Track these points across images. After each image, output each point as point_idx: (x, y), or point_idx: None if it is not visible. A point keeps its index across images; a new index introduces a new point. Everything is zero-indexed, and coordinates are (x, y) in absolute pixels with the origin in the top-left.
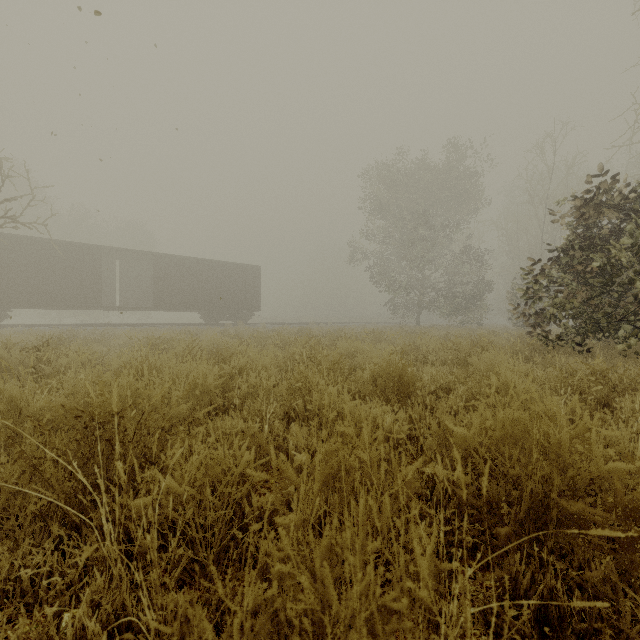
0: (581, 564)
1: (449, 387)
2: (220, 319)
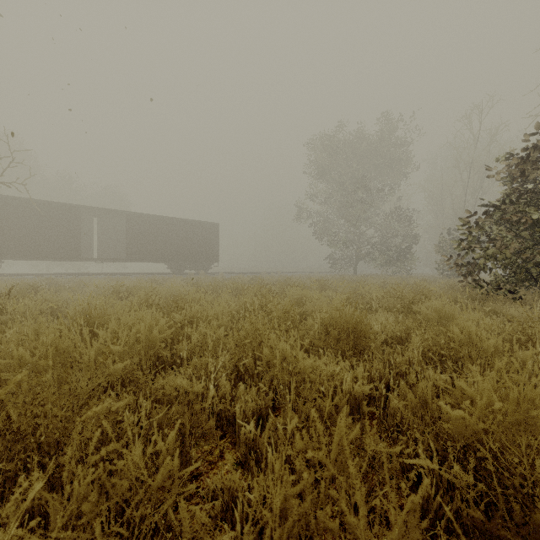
0: None
1: (400, 336)
2: (184, 269)
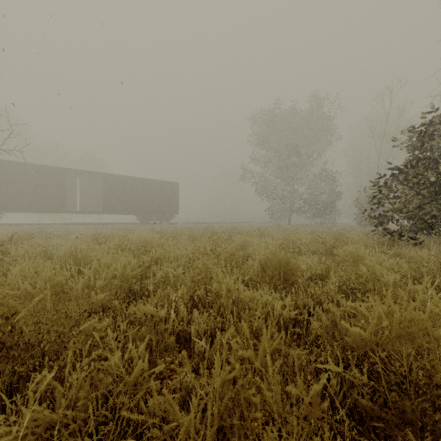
0: None
1: (322, 274)
2: (150, 220)
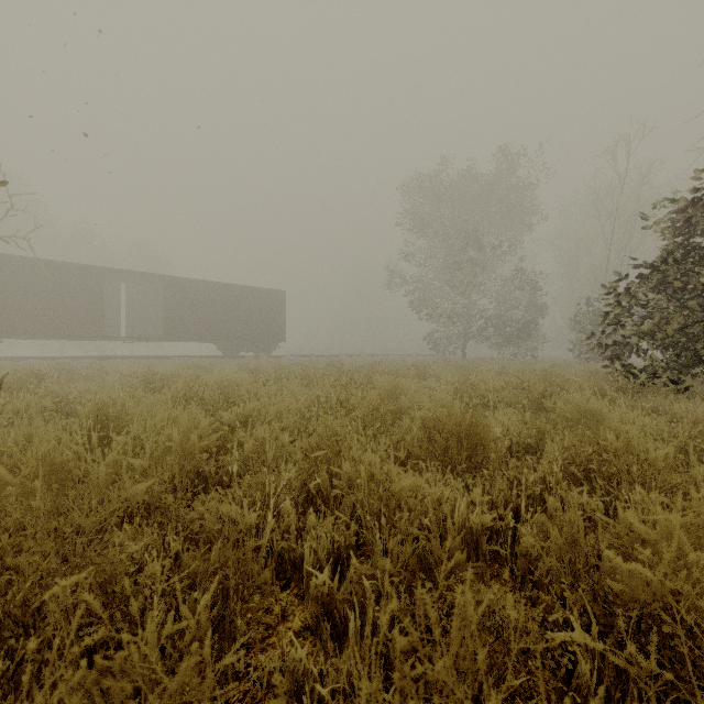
0: None
1: (530, 443)
2: (240, 351)
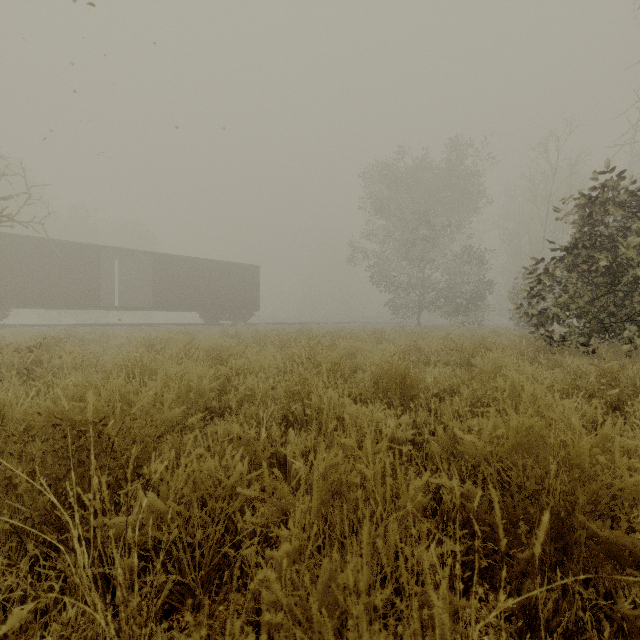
0: (607, 589)
1: (453, 389)
2: (220, 319)
